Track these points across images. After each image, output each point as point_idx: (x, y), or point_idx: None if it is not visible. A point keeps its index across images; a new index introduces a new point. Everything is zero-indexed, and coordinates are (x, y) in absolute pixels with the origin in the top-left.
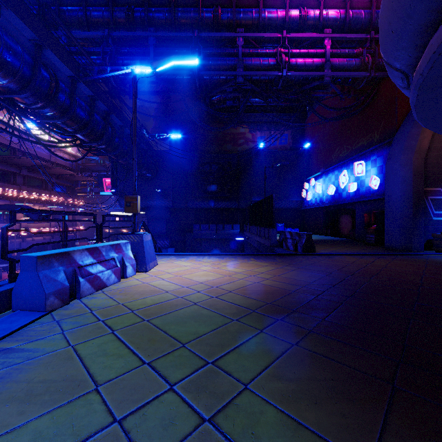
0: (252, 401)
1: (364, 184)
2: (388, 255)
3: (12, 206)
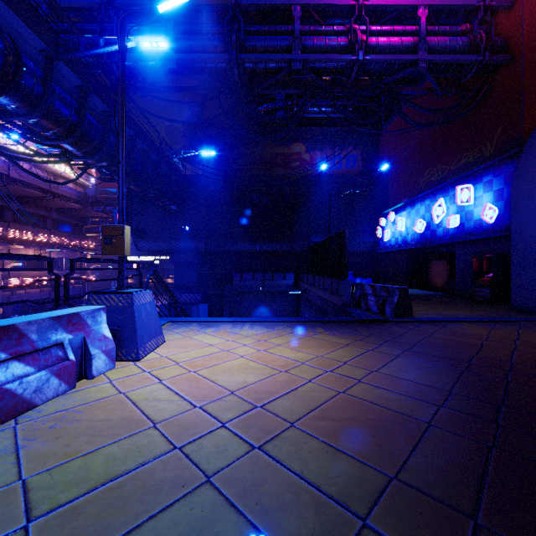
0: None
1: (471, 216)
2: (529, 321)
3: None
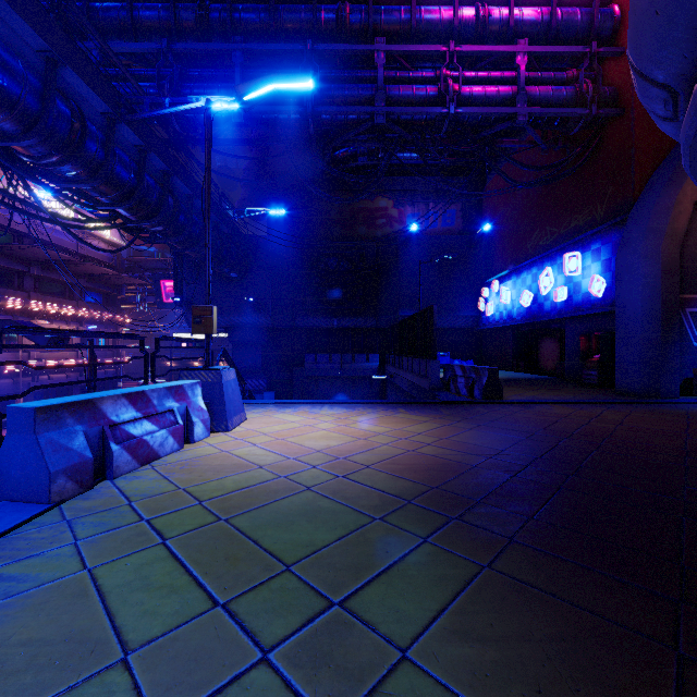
0: (417, 687)
1: (580, 288)
2: (622, 403)
3: (5, 324)
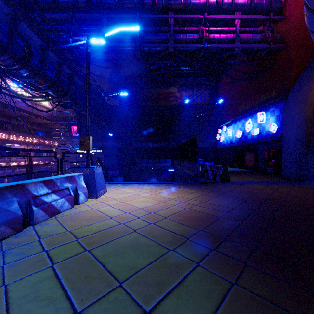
0: None
1: (264, 129)
2: (287, 183)
3: None
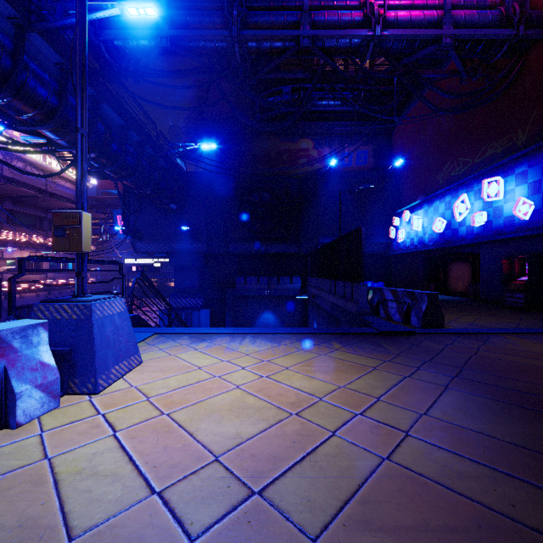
0: None
1: (501, 212)
2: None
3: None
